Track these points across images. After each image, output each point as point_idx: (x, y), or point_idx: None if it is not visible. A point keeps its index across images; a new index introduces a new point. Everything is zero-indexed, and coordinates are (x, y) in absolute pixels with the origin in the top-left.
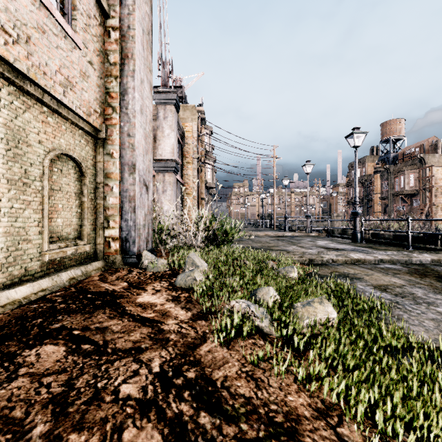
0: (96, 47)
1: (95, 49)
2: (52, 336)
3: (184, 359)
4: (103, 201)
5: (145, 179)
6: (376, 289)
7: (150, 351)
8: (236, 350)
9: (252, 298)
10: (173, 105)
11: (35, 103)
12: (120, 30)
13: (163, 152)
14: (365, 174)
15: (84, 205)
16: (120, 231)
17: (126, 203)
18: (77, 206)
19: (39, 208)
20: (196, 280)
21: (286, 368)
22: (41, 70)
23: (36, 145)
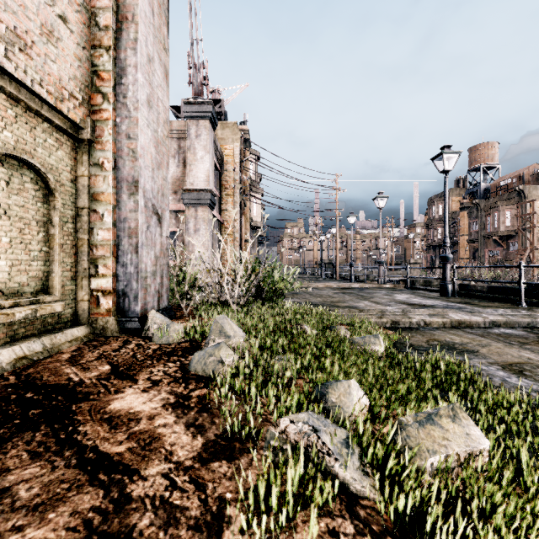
0: None
1: (73, 0)
2: None
3: None
4: (88, 235)
5: (156, 205)
6: (506, 370)
7: None
8: None
9: (319, 402)
10: (207, 119)
11: None
12: None
13: (195, 180)
14: (449, 211)
15: (54, 240)
16: (115, 281)
17: (123, 239)
18: (40, 242)
19: None
20: (223, 363)
21: None
22: None
23: None
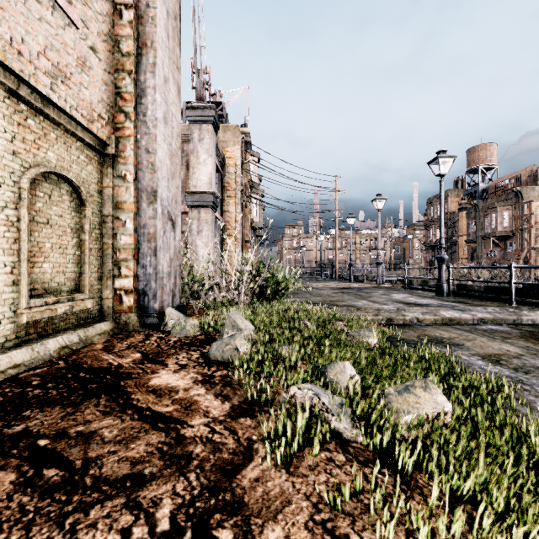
0: (101, 29)
1: (100, 32)
2: (2, 451)
3: (215, 499)
4: (112, 240)
5: (170, 212)
6: (485, 360)
7: (158, 483)
8: (302, 475)
9: (320, 379)
10: (210, 123)
11: (7, 96)
12: (136, 8)
13: (198, 182)
14: (448, 211)
15: (85, 245)
16: (136, 281)
17: (143, 243)
18: (74, 247)
19: (13, 248)
20: (238, 351)
21: (389, 510)
22: (14, 48)
23: (8, 157)
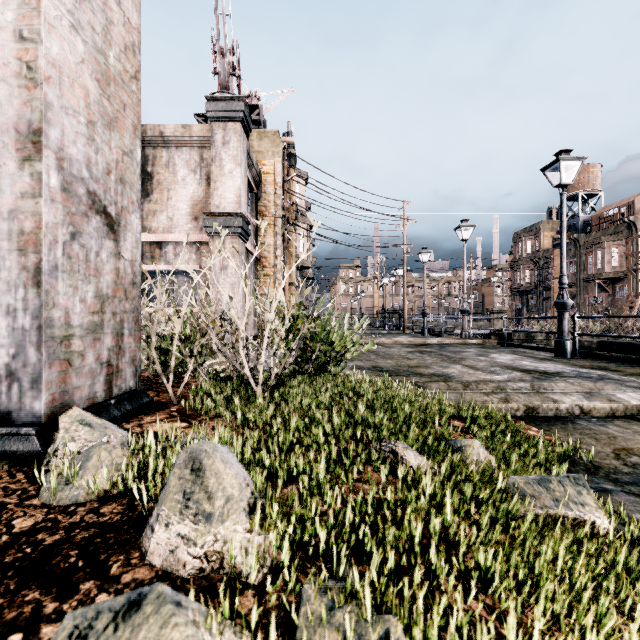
0: None
1: None
2: None
3: None
4: None
5: (101, 196)
6: None
7: None
8: None
9: None
10: (238, 121)
11: None
12: None
13: (221, 201)
14: (540, 249)
15: None
16: None
17: (8, 255)
18: None
19: None
20: None
21: None
22: None
23: None
